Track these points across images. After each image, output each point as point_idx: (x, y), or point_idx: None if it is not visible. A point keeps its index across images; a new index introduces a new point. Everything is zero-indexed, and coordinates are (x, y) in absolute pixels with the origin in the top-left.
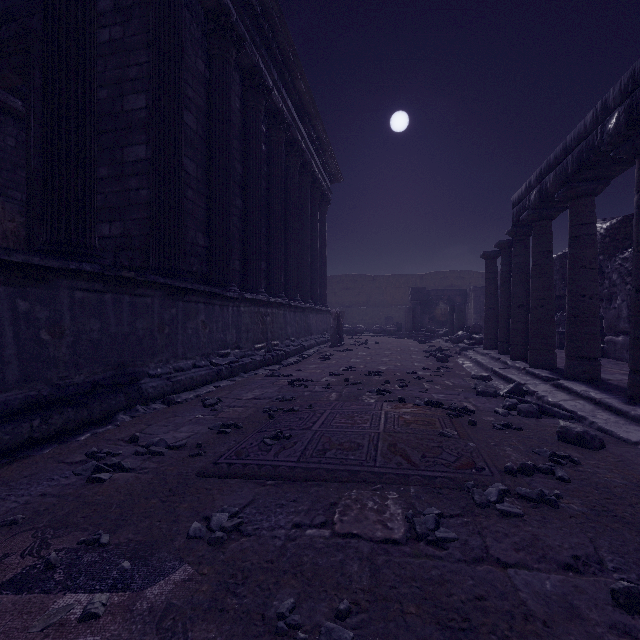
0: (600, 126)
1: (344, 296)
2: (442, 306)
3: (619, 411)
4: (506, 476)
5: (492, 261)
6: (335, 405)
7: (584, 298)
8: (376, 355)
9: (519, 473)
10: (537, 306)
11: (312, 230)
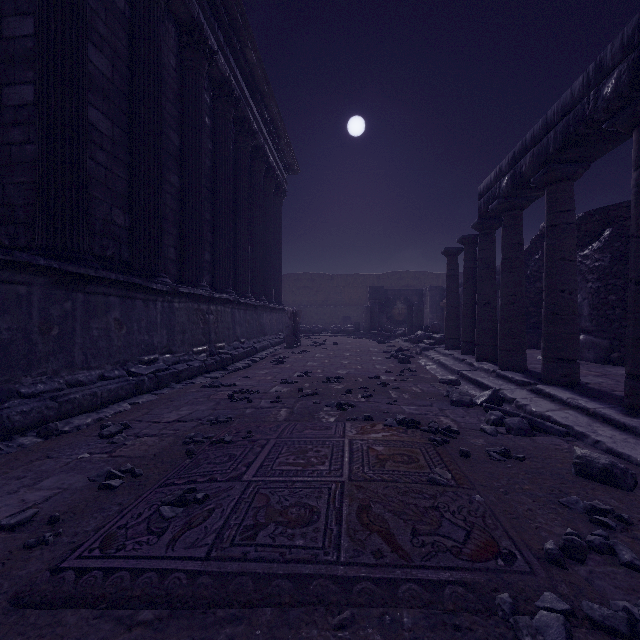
0: (593, 92)
1: (302, 295)
2: (399, 306)
3: (623, 425)
4: (553, 571)
5: (453, 258)
6: (283, 430)
7: (563, 293)
8: (335, 357)
9: (565, 556)
10: (508, 303)
11: (266, 222)
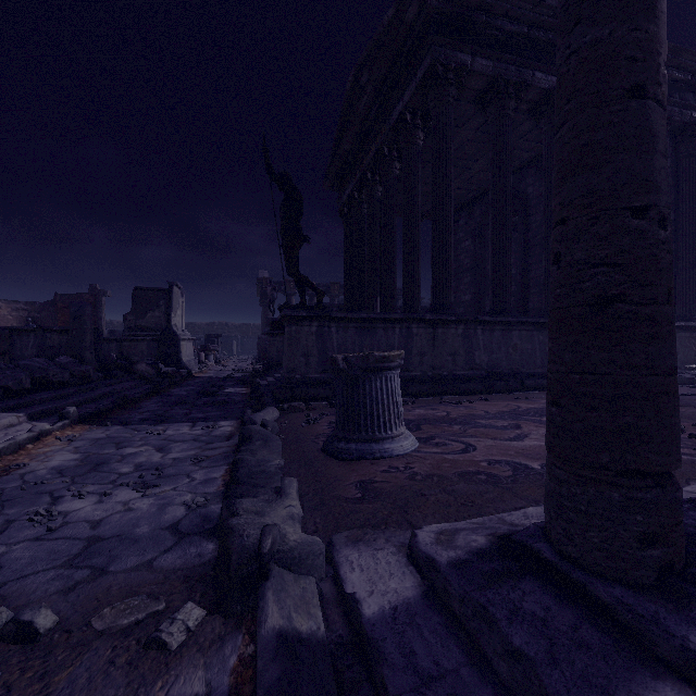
0: None
1: None
2: None
3: None
4: None
5: None
6: None
7: None
8: None
9: None
10: None
11: None
